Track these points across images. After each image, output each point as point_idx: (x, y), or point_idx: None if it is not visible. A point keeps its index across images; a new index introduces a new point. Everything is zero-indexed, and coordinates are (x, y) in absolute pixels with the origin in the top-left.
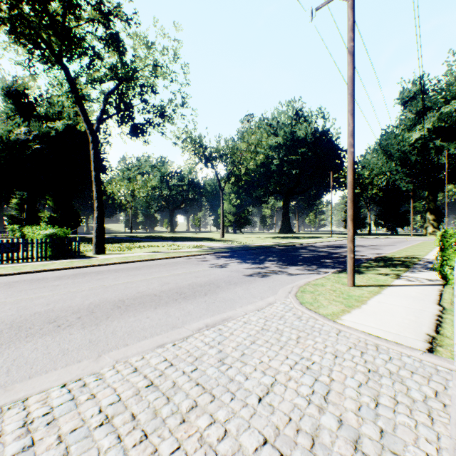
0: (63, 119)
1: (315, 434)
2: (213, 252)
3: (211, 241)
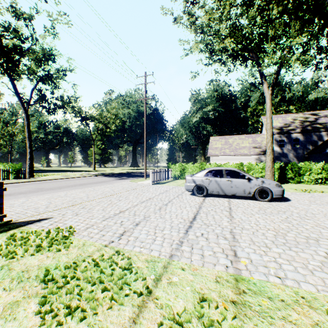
0: None
1: (128, 187)
2: (96, 175)
3: (89, 172)
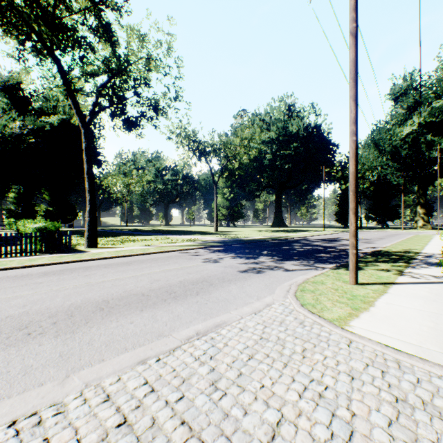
0: (58, 113)
1: None
2: (206, 246)
3: (204, 235)
